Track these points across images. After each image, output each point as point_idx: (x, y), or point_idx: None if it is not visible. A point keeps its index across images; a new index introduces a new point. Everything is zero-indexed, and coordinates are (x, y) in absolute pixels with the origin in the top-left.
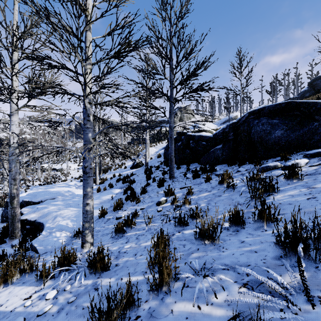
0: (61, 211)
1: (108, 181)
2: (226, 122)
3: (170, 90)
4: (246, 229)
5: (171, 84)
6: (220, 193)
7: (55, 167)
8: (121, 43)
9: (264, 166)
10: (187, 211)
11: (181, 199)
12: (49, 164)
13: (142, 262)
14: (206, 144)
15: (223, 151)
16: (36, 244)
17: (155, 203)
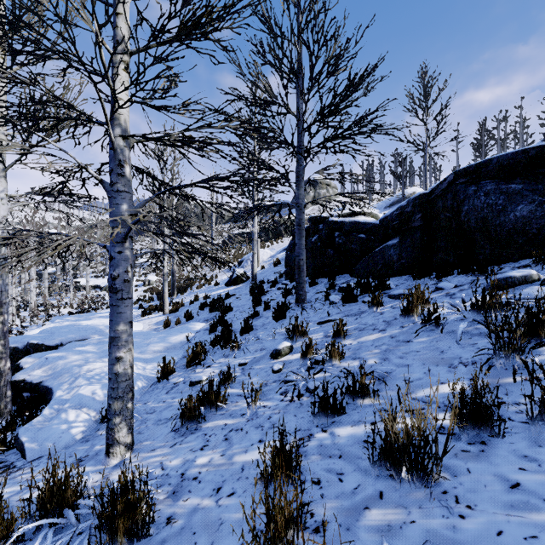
0: (89, 365)
1: (185, 308)
2: (395, 204)
3: (298, 133)
4: (509, 441)
5: (300, 123)
6: (408, 336)
7: (99, 283)
8: (190, 0)
9: (500, 277)
10: (338, 376)
11: (321, 347)
12: (88, 278)
13: (232, 521)
14: (366, 237)
15: (402, 251)
16: (25, 437)
17: (268, 354)
